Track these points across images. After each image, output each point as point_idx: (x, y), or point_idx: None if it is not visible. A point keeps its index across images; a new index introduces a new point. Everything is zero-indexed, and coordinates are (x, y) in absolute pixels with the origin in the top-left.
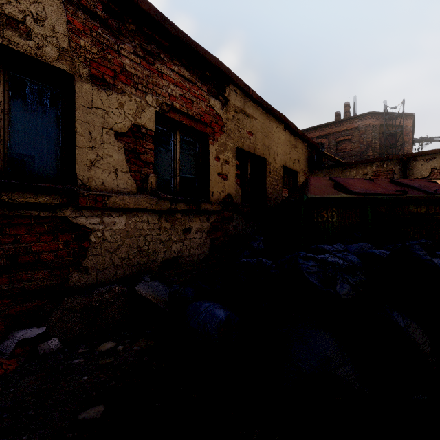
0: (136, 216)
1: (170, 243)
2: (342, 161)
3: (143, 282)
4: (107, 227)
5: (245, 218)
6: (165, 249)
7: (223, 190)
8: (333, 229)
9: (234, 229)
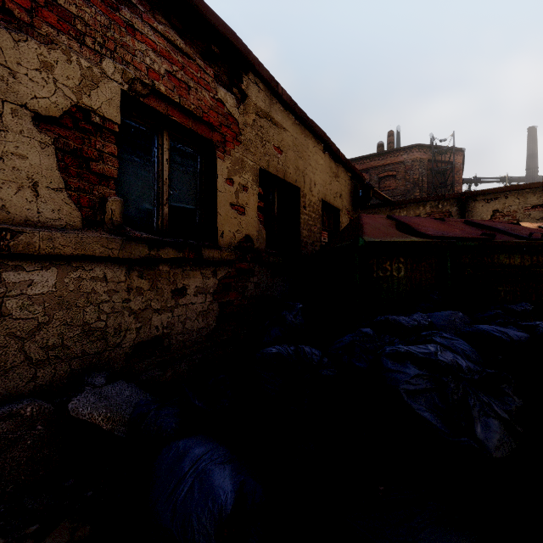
0: (80, 269)
1: (149, 314)
2: (390, 200)
3: (88, 391)
4: (12, 291)
5: (272, 271)
6: (139, 324)
7: (239, 230)
8: (400, 289)
9: (255, 287)
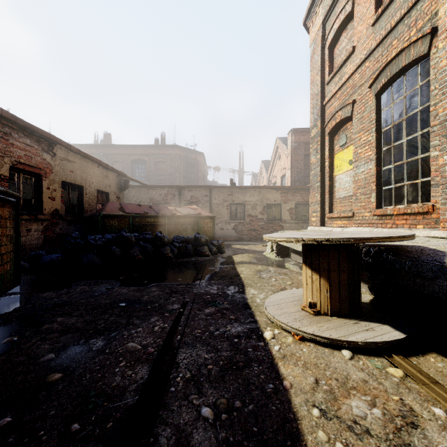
0: None
1: None
2: (146, 184)
3: None
4: None
5: (68, 223)
6: None
7: (53, 207)
8: (116, 228)
9: (60, 230)
